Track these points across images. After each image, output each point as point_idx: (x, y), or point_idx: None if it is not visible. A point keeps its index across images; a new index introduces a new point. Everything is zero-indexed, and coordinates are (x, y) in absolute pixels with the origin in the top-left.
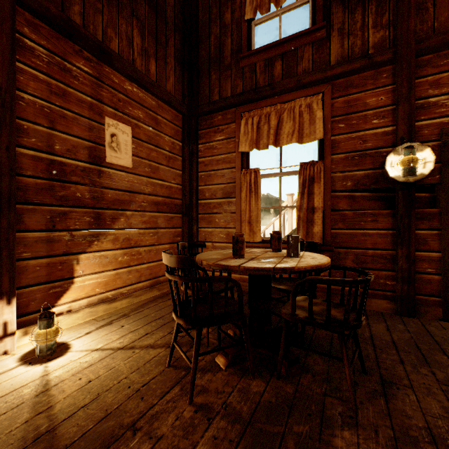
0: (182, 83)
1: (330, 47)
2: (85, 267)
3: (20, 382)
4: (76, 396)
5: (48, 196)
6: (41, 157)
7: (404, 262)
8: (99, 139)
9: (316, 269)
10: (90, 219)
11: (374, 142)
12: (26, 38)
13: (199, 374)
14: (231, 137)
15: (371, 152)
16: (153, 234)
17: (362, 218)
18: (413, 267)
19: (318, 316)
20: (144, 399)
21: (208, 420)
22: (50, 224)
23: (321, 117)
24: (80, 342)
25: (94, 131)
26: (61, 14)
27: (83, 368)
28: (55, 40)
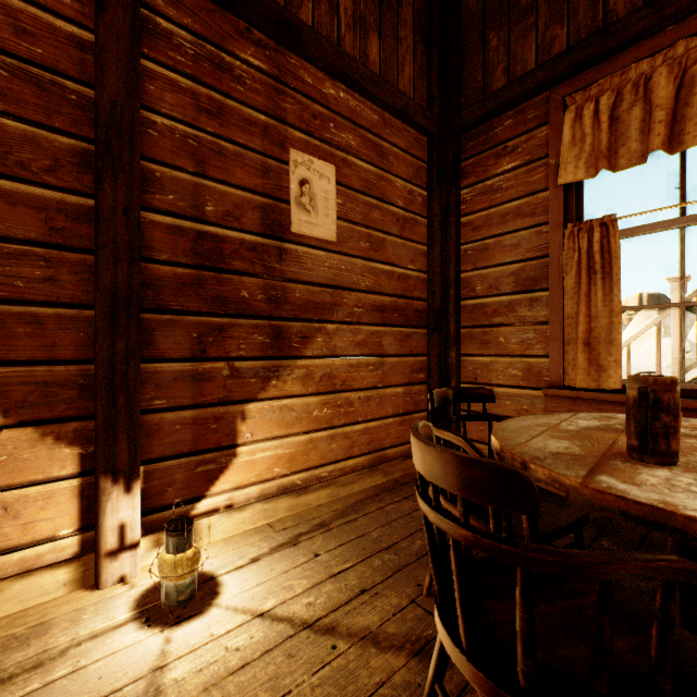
0: (428, 75)
1: None
2: (256, 427)
3: (115, 674)
4: None
5: (194, 298)
6: (182, 228)
7: None
8: (280, 190)
9: None
10: (263, 339)
11: None
12: (159, 17)
13: None
14: (537, 159)
15: None
16: (375, 367)
17: None
18: None
19: None
20: None
21: None
22: (198, 349)
23: None
24: (237, 581)
25: (270, 176)
26: None
27: (228, 672)
28: (206, 15)
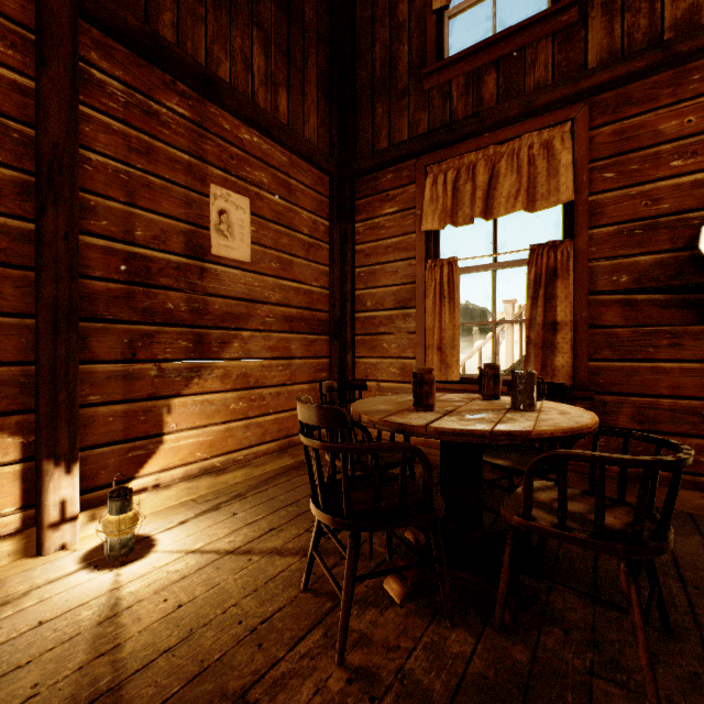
0: (329, 125)
1: (586, 37)
2: (181, 419)
3: (79, 597)
4: (158, 630)
5: (125, 309)
6: (115, 249)
7: None
8: (202, 218)
9: (572, 435)
10: (187, 344)
11: (674, 202)
12: (93, 69)
13: (356, 610)
14: (409, 208)
15: (668, 220)
16: (284, 368)
17: (650, 341)
18: None
19: (576, 522)
20: (262, 647)
21: (370, 701)
22: (129, 352)
23: (570, 163)
24: (170, 536)
25: (193, 207)
26: (144, 27)
27: (172, 582)
28: (136, 68)
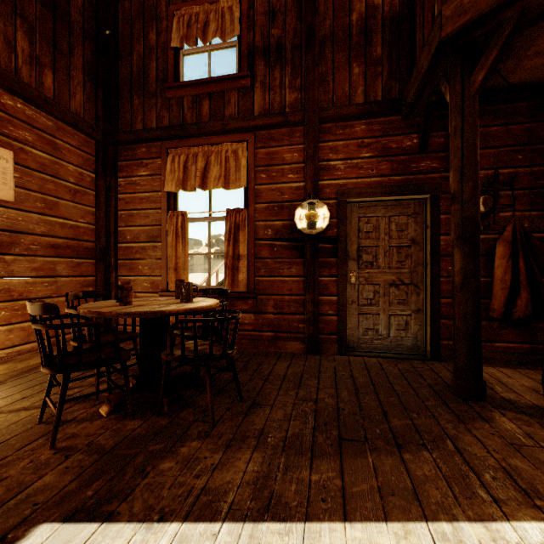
0: (96, 102)
1: (254, 97)
2: None
3: None
4: None
5: None
6: None
7: (311, 305)
8: None
9: (190, 311)
10: None
11: (290, 195)
12: None
13: (74, 425)
14: (157, 174)
15: (288, 204)
16: (50, 284)
17: (280, 266)
18: (317, 310)
19: (193, 353)
20: None
21: (66, 457)
22: None
23: (246, 165)
24: None
25: None
26: None
27: None
28: None
